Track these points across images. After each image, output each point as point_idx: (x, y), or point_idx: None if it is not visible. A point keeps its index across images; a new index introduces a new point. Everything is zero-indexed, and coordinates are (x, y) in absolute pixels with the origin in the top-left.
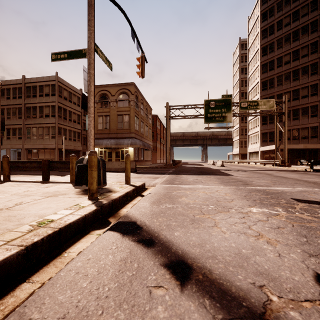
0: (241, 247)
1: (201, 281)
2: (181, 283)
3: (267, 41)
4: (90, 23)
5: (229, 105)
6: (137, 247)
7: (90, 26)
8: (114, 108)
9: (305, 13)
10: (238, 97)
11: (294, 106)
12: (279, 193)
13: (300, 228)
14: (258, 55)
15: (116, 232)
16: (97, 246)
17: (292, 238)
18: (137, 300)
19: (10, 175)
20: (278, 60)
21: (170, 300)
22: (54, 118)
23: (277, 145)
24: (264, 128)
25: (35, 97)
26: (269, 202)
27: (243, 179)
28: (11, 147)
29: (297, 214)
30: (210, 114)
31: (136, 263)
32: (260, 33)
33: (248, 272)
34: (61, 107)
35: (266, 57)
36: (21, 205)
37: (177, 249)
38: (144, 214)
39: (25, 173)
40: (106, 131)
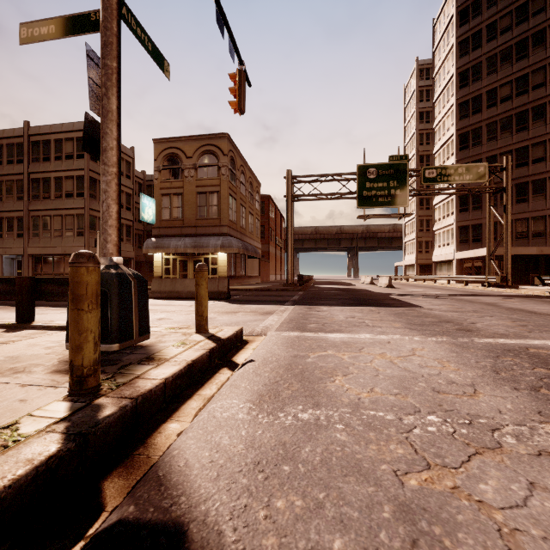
0: None
1: None
2: None
3: (468, 60)
4: None
5: (402, 174)
6: None
7: None
8: (192, 181)
9: (540, 8)
10: (413, 163)
11: (519, 177)
12: None
13: None
14: (452, 86)
15: None
16: None
17: None
18: None
19: None
20: (490, 95)
21: None
22: (82, 200)
23: (490, 249)
24: (463, 218)
25: (48, 161)
26: None
27: (451, 317)
28: (4, 252)
29: None
30: (367, 191)
31: None
32: (455, 47)
33: None
34: (96, 179)
35: (467, 89)
36: None
37: None
38: (224, 464)
39: (11, 302)
40: (176, 223)
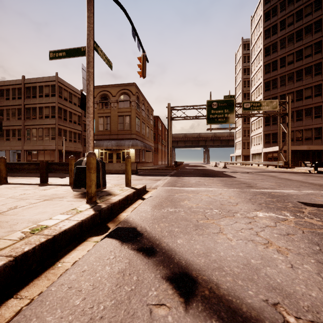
0: (250, 257)
1: (207, 297)
2: (186, 300)
3: (270, 41)
4: (89, 20)
5: (231, 105)
6: (137, 256)
7: (89, 23)
8: (115, 109)
9: (309, 13)
10: (240, 98)
11: (298, 107)
12: (285, 196)
13: (311, 235)
14: (261, 55)
15: (115, 240)
16: (94, 256)
17: (304, 246)
18: (136, 322)
19: (9, 177)
20: (281, 60)
21: (173, 322)
22: (54, 119)
23: (280, 147)
24: (267, 129)
25: (35, 98)
26: (276, 205)
27: (247, 181)
28: (10, 148)
29: (306, 219)
30: (212, 115)
31: (135, 276)
32: (263, 33)
33: (259, 287)
34: (61, 108)
35: (269, 57)
36: (15, 209)
37: (180, 259)
38: (144, 219)
39: (24, 175)
40: (106, 132)
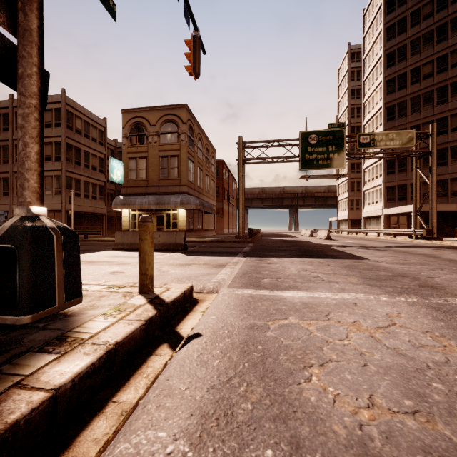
0: None
1: None
2: None
3: (395, 43)
4: None
5: (340, 140)
6: None
7: None
8: (155, 146)
9: None
10: (346, 133)
11: (440, 144)
12: None
13: None
14: (381, 66)
15: None
16: None
17: None
18: None
19: None
20: (413, 73)
21: None
22: (60, 163)
23: (417, 205)
24: (390, 180)
25: None
26: None
27: (402, 270)
28: None
29: None
30: (309, 154)
31: None
32: (383, 32)
33: None
34: (72, 145)
35: (394, 68)
36: None
37: None
38: None
39: None
40: (141, 183)
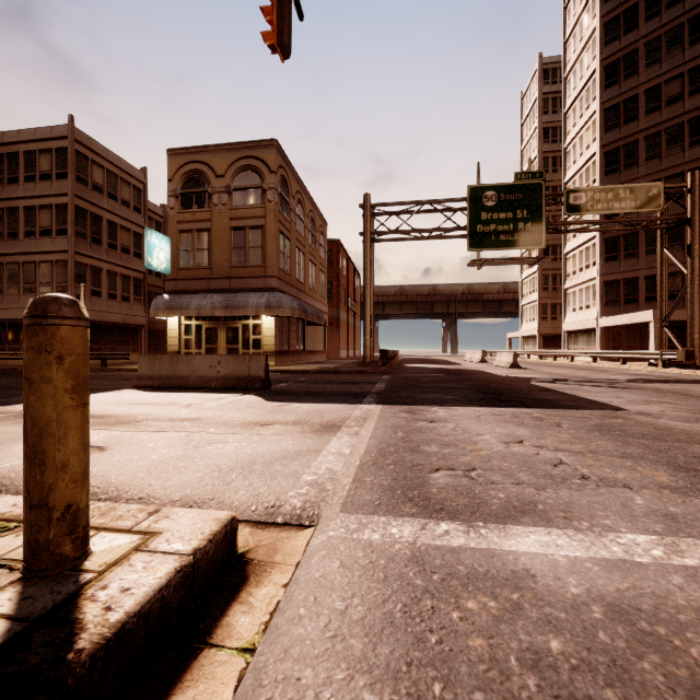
0: None
1: None
2: None
3: (619, 48)
4: None
5: (536, 199)
6: None
7: None
8: (224, 211)
9: None
10: None
11: None
12: None
13: None
14: (594, 86)
15: None
16: None
17: None
18: None
19: None
20: (650, 95)
21: None
22: (65, 239)
23: (663, 311)
24: (610, 270)
25: (15, 184)
26: None
27: None
28: None
29: None
30: (483, 224)
31: None
32: (599, 30)
33: None
34: (86, 210)
35: (617, 88)
36: None
37: None
38: None
39: None
40: (201, 273)
